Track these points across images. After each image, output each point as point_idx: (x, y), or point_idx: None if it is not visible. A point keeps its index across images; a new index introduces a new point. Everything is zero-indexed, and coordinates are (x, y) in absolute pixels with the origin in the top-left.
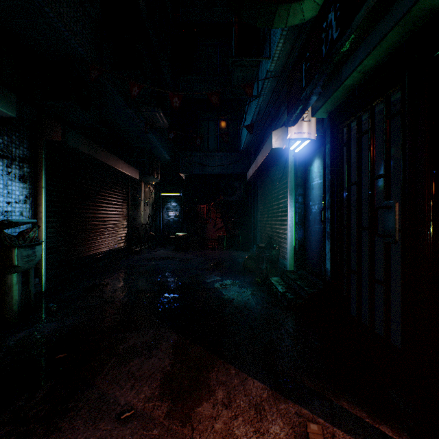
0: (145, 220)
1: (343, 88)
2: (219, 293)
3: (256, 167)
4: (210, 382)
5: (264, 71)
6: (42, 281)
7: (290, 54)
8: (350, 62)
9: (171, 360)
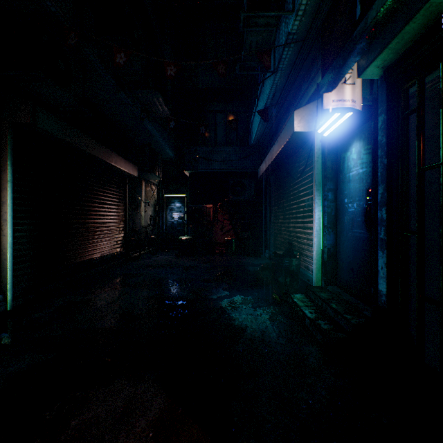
0: (146, 222)
1: (426, 12)
2: (227, 317)
3: (270, 160)
4: None
5: (283, 38)
6: (6, 298)
7: (321, 3)
8: None
9: None
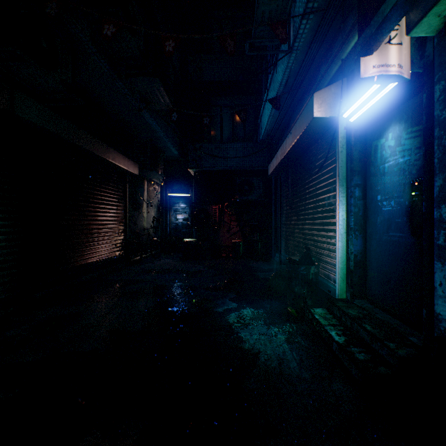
0: (148, 224)
1: None
2: (235, 337)
3: (282, 155)
4: None
5: (300, 10)
6: None
7: None
8: None
9: None
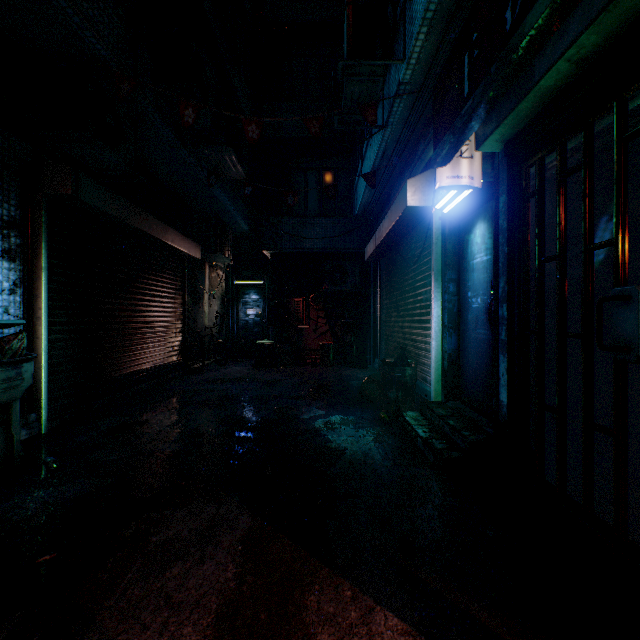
0: (210, 321)
1: (537, 93)
2: (322, 439)
3: (379, 239)
4: (306, 617)
5: (393, 86)
6: (41, 418)
7: (437, 52)
8: (551, 45)
9: (239, 568)
